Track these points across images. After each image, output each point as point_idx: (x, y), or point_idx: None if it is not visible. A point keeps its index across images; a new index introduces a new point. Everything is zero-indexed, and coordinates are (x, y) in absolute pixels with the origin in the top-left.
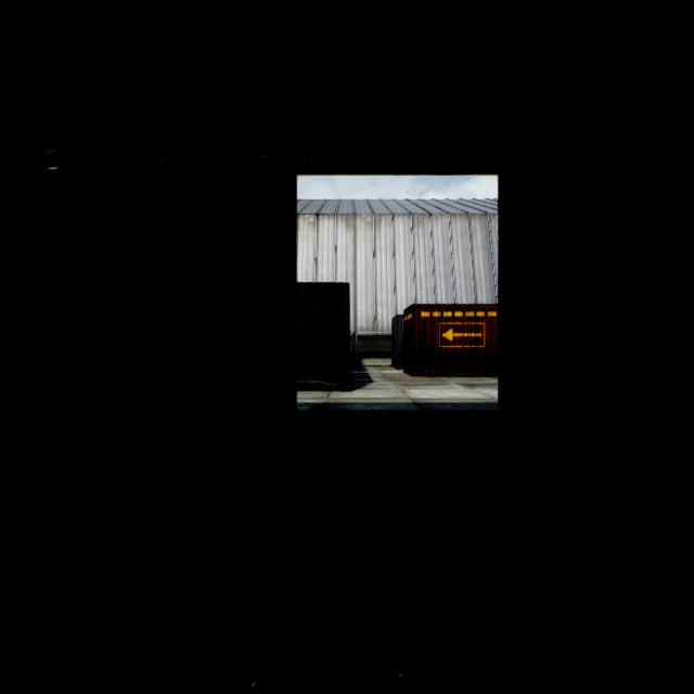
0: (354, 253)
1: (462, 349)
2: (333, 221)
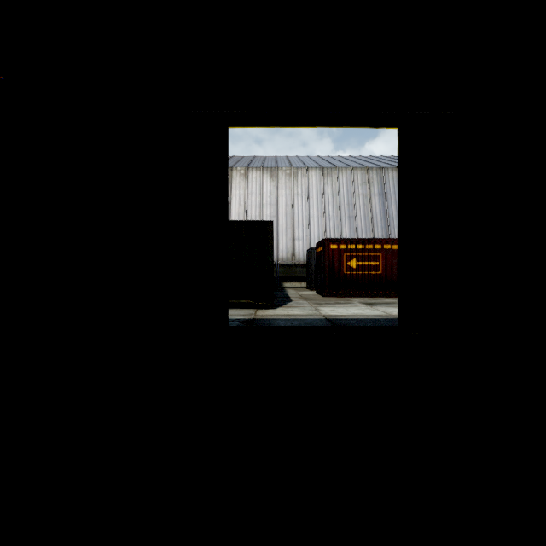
0: (276, 198)
1: (363, 275)
2: (260, 173)
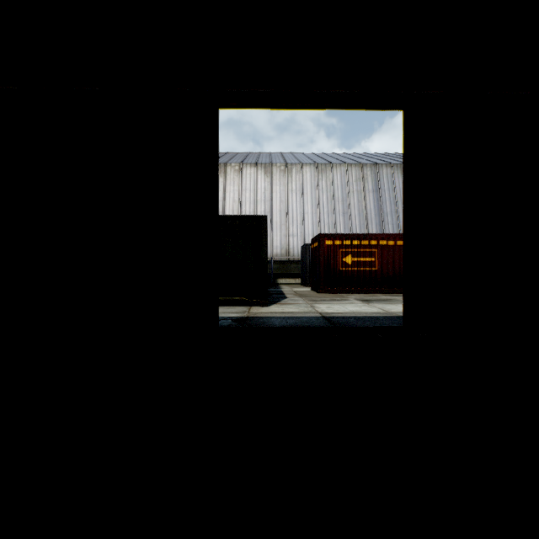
0: (270, 194)
1: (359, 271)
2: (254, 169)
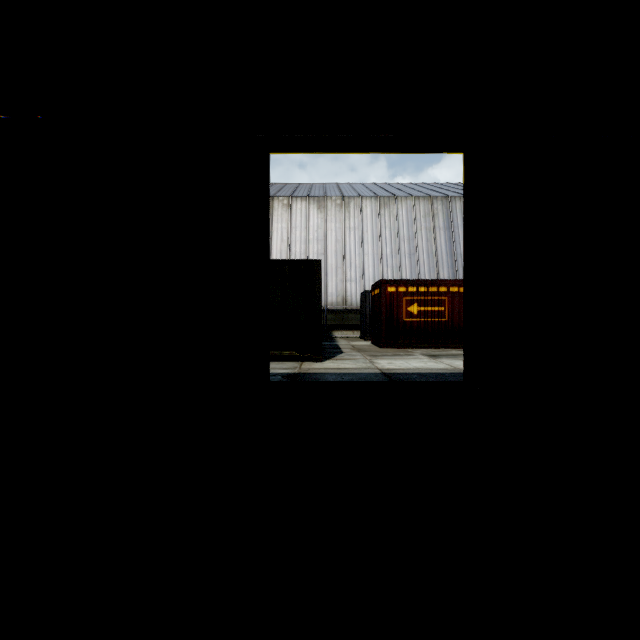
0: (324, 232)
1: (426, 322)
2: (305, 203)
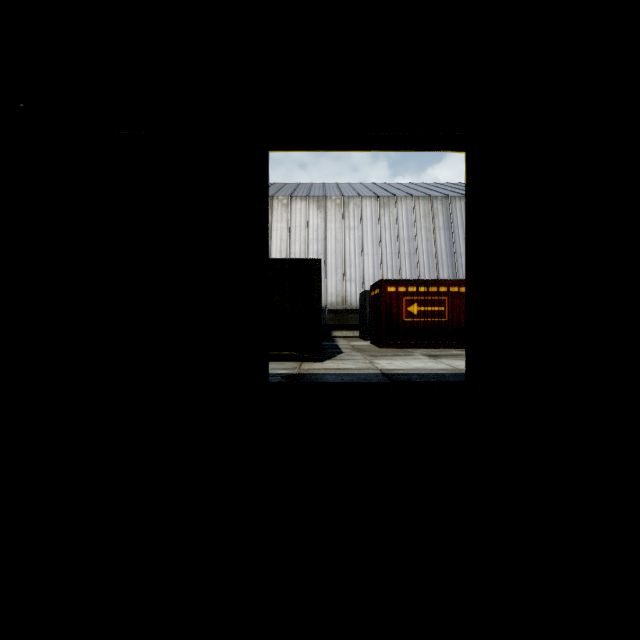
0: (324, 232)
1: (426, 322)
2: (305, 203)
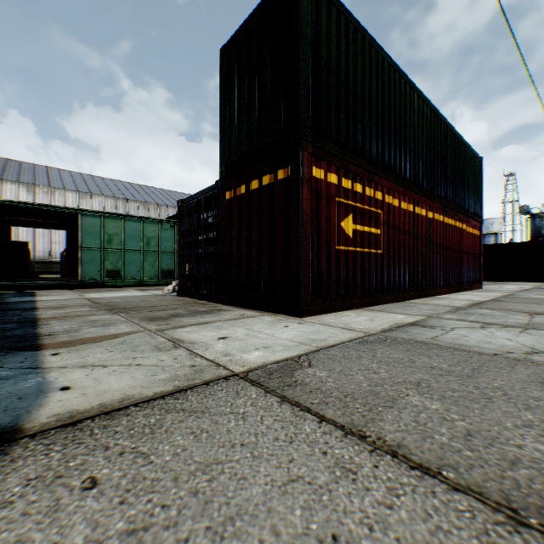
0: None
1: None
2: (17, 186)
